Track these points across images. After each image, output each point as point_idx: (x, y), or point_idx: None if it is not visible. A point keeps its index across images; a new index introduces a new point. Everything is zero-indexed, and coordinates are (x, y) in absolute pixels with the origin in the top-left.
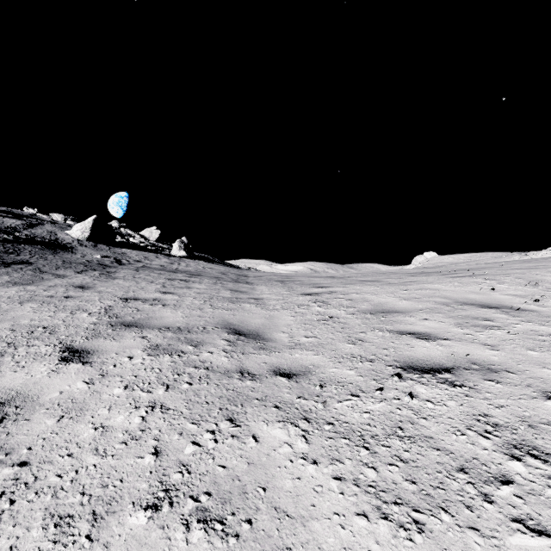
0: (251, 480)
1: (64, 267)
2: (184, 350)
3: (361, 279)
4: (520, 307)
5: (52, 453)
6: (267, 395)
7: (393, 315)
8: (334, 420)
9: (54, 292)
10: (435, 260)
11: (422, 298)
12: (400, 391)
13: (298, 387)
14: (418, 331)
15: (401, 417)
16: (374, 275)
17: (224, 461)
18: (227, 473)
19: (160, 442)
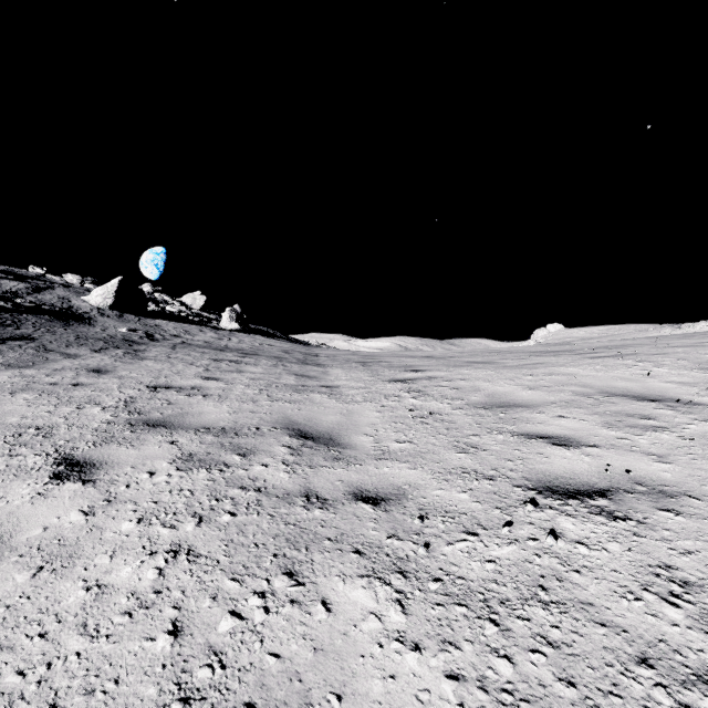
0: (319, 681)
1: (77, 344)
2: (228, 462)
3: (468, 360)
4: (690, 400)
5: (15, 631)
6: (343, 533)
7: (515, 410)
8: (443, 574)
9: (60, 377)
10: (561, 334)
11: (553, 386)
12: (537, 526)
13: (388, 520)
14: (553, 433)
15: (542, 570)
16: (485, 354)
17: (277, 645)
18: (282, 668)
19: (182, 613)
